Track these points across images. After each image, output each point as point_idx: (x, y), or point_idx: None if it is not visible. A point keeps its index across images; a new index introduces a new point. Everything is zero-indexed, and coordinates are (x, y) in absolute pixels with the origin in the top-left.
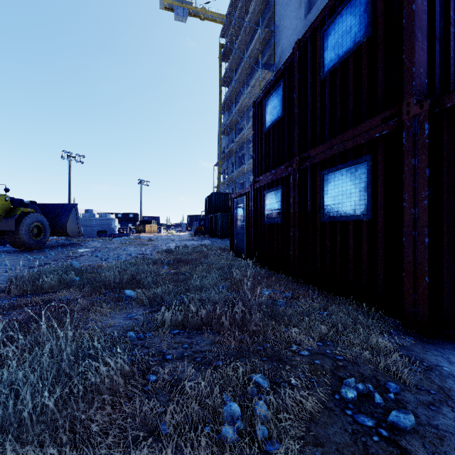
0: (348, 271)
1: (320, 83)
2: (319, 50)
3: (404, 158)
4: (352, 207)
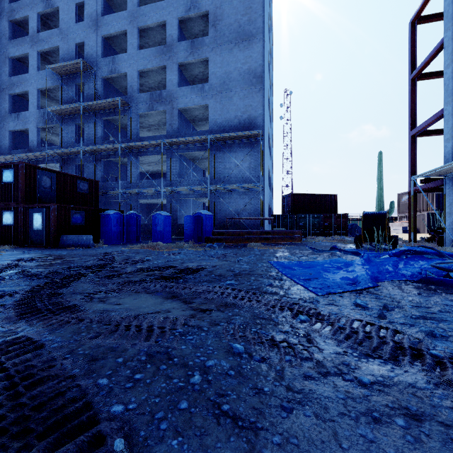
0: (9, 239)
1: (2, 184)
2: (1, 174)
3: (19, 213)
4: (10, 222)
